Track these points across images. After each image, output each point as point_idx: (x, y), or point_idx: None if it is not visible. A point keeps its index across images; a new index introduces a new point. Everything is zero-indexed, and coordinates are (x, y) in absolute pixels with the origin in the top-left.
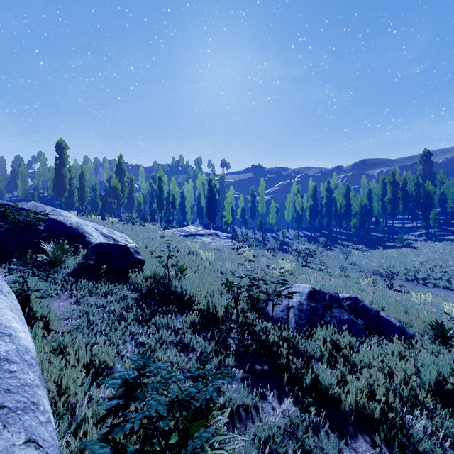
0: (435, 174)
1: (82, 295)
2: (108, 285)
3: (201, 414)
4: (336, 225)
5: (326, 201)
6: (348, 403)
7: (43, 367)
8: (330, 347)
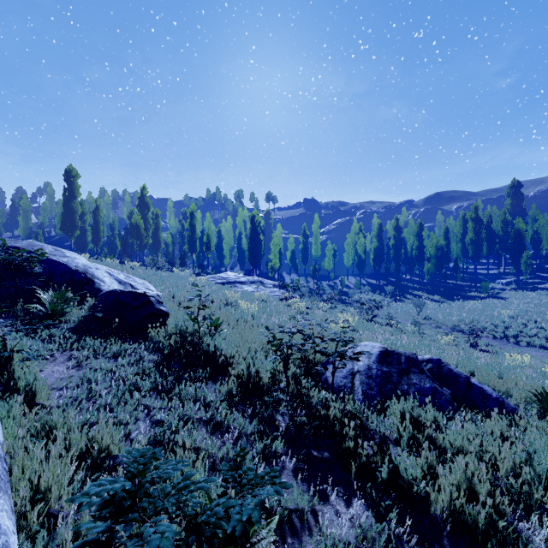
0: (526, 210)
1: (85, 357)
2: (120, 344)
3: (234, 543)
4: (406, 272)
5: (394, 242)
6: (440, 505)
7: (12, 460)
8: (410, 426)
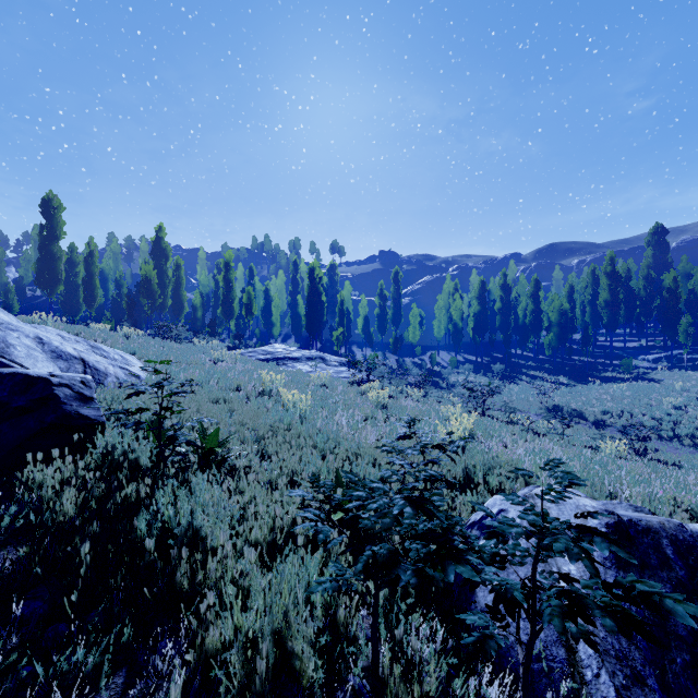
0: (672, 263)
1: None
2: None
3: None
4: (516, 345)
5: (501, 306)
6: None
7: None
8: None
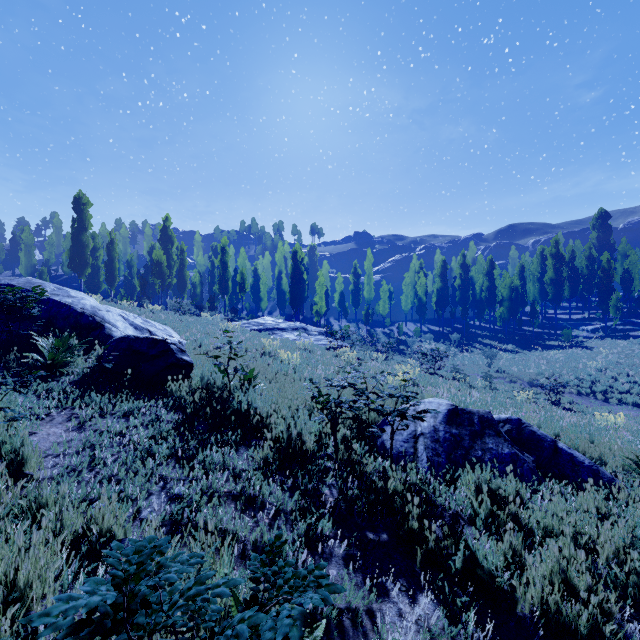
0: (614, 244)
1: (90, 416)
2: (133, 401)
3: None
4: (474, 317)
5: (460, 283)
6: (529, 602)
7: None
8: (488, 502)
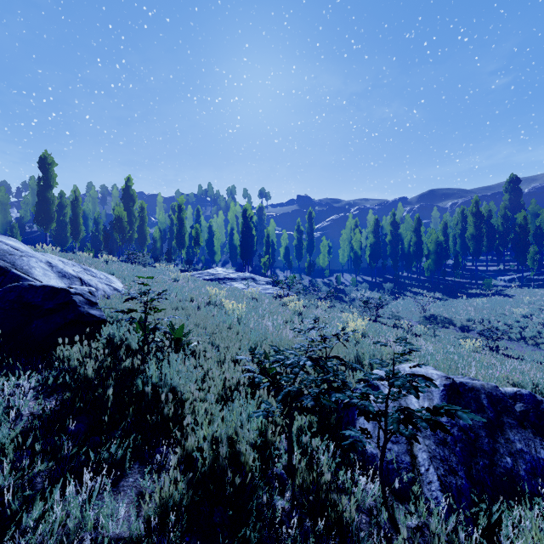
0: (524, 205)
1: None
2: None
3: None
4: (403, 269)
5: (391, 238)
6: None
7: None
8: None
